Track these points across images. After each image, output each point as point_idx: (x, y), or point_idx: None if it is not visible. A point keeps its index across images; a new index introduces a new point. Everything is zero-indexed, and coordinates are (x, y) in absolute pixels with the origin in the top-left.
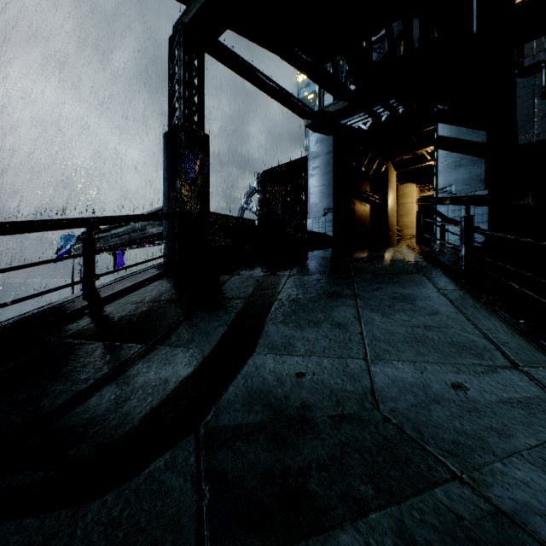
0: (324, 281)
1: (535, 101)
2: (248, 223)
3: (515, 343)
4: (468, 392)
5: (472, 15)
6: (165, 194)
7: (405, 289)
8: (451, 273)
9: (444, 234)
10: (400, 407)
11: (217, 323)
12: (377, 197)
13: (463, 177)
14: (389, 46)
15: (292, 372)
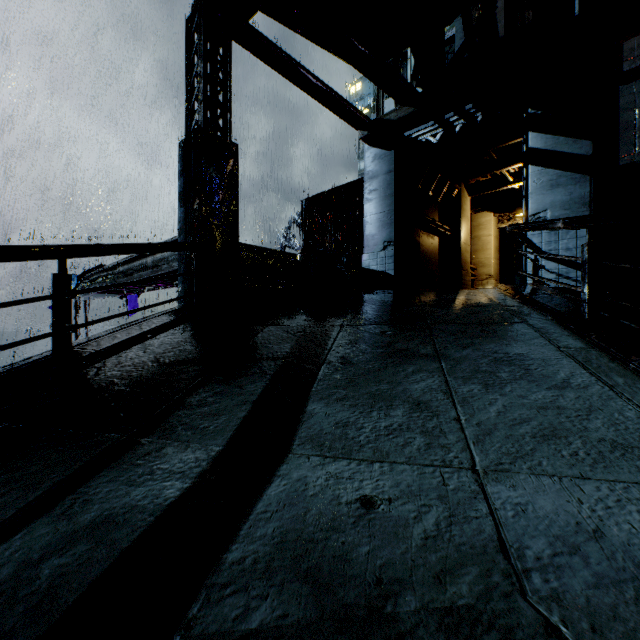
0: (391, 335)
1: (636, 113)
2: (289, 257)
3: None
4: None
5: None
6: (181, 220)
7: (509, 346)
8: (570, 323)
9: (538, 271)
10: (566, 589)
11: (236, 399)
12: (447, 228)
13: (562, 199)
14: (466, 35)
15: (352, 495)
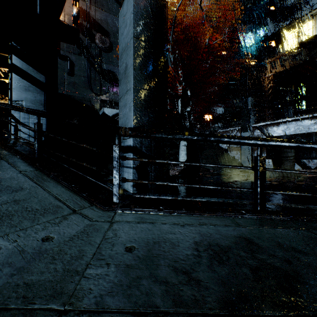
0: None
1: (65, 74)
2: None
3: (72, 198)
4: (54, 239)
5: (36, 1)
6: None
7: None
8: (29, 159)
9: (18, 132)
10: None
11: None
12: None
13: (31, 98)
14: None
15: None
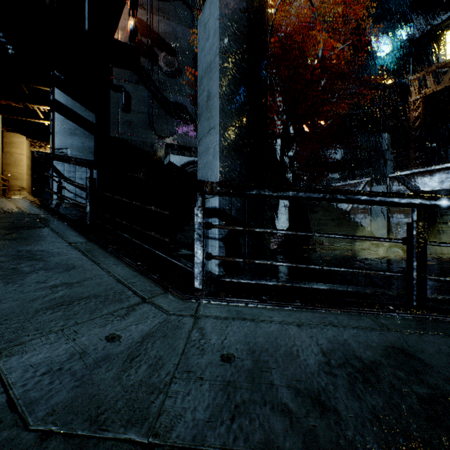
0: None
1: (119, 111)
2: None
3: (139, 281)
4: (122, 339)
5: (85, 15)
6: None
7: (33, 245)
8: (79, 227)
9: (62, 190)
10: (59, 401)
11: None
12: None
13: (78, 144)
14: None
15: None
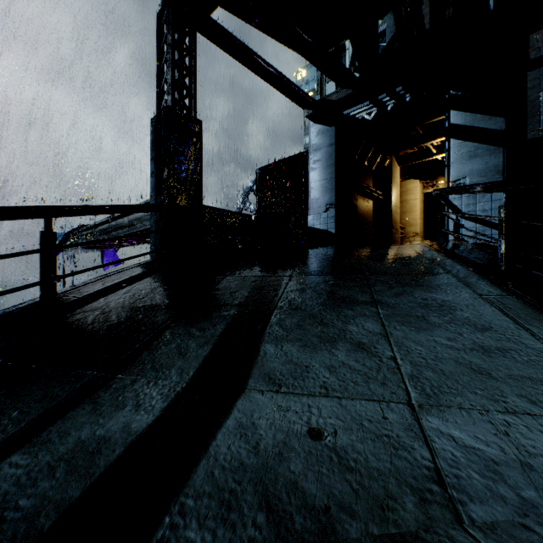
0: (333, 284)
1: (541, 95)
2: (245, 218)
3: None
4: None
5: None
6: (152, 186)
7: (437, 294)
8: (489, 274)
9: (458, 230)
10: (499, 517)
11: (199, 340)
12: (380, 193)
13: (479, 168)
14: (397, 27)
15: (301, 428)
